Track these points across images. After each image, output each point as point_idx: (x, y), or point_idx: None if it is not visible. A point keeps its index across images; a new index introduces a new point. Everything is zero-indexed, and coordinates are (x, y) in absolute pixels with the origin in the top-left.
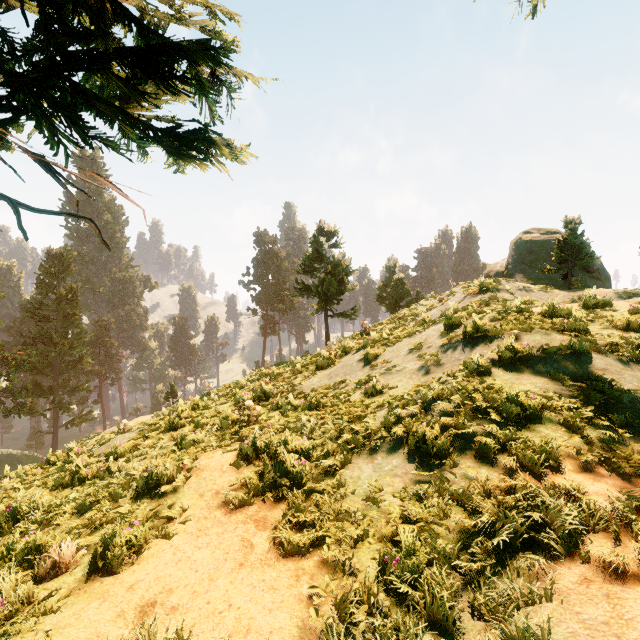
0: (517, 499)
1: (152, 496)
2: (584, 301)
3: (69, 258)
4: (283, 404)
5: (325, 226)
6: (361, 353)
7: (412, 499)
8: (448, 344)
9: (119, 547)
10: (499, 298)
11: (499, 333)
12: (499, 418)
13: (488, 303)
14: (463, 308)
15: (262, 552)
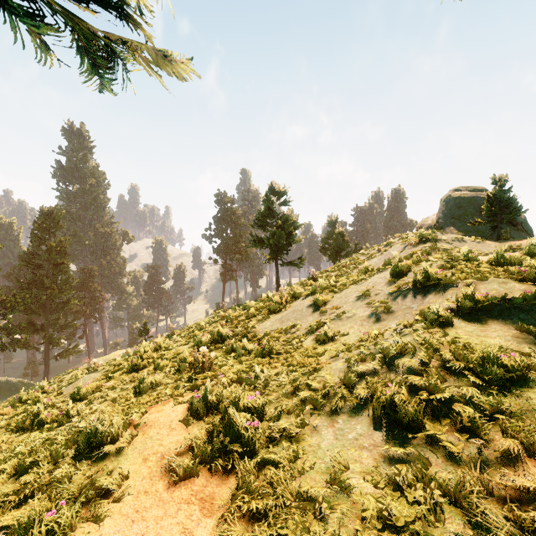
0: None
1: (93, 459)
2: (527, 250)
3: (58, 215)
4: (237, 348)
5: (276, 186)
6: (310, 299)
7: (387, 485)
8: (397, 292)
9: None
10: (439, 248)
11: (453, 281)
12: (477, 379)
13: (429, 252)
14: (405, 257)
15: None
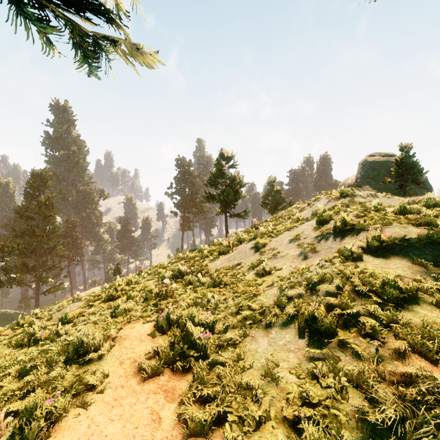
0: (421, 389)
1: (80, 363)
2: (425, 202)
3: (47, 176)
4: (193, 281)
5: (225, 152)
6: (252, 242)
7: (307, 376)
8: (321, 235)
9: (39, 419)
10: (356, 201)
11: (364, 226)
12: (379, 299)
13: (348, 205)
14: (329, 209)
15: (168, 428)
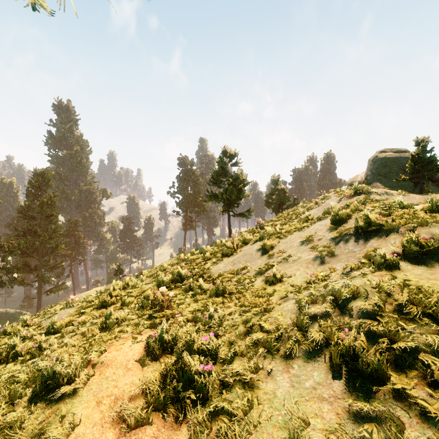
0: None
1: (48, 400)
2: None
3: (49, 176)
4: (194, 288)
5: (228, 150)
6: (259, 244)
7: None
8: (338, 237)
9: None
10: (372, 199)
11: (395, 227)
12: None
13: (364, 203)
14: (342, 207)
15: None
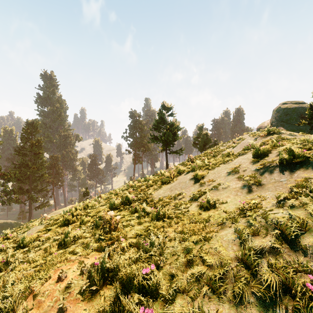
0: None
1: None
2: None
3: (37, 125)
4: (138, 211)
5: (166, 104)
6: (191, 174)
7: None
8: (262, 168)
9: None
10: (283, 138)
11: None
12: None
13: (277, 141)
14: (259, 144)
15: None
